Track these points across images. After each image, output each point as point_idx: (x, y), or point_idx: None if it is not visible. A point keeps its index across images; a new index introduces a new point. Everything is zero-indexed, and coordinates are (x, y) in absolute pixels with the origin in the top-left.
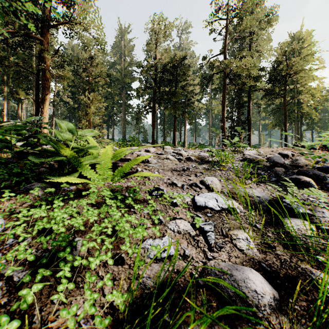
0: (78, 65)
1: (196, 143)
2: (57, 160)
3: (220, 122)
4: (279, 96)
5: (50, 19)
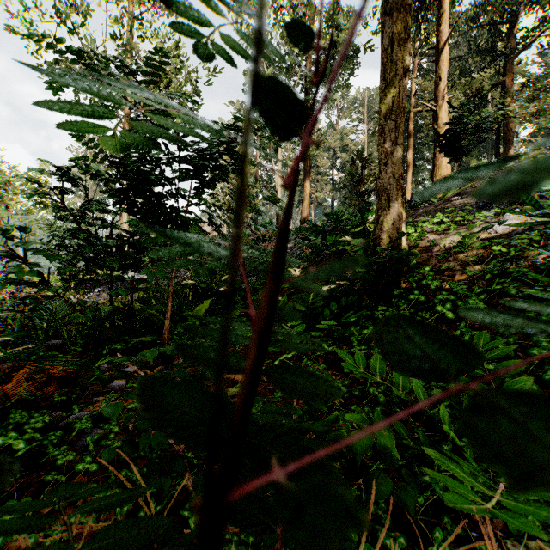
0: None
1: None
2: None
3: None
4: None
5: (513, 46)
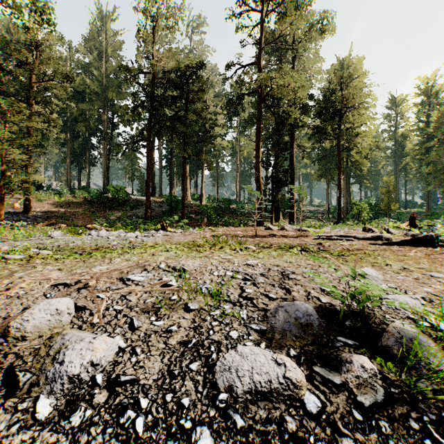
0: (4, 52)
1: (218, 197)
2: None
3: (252, 168)
4: (331, 138)
5: None
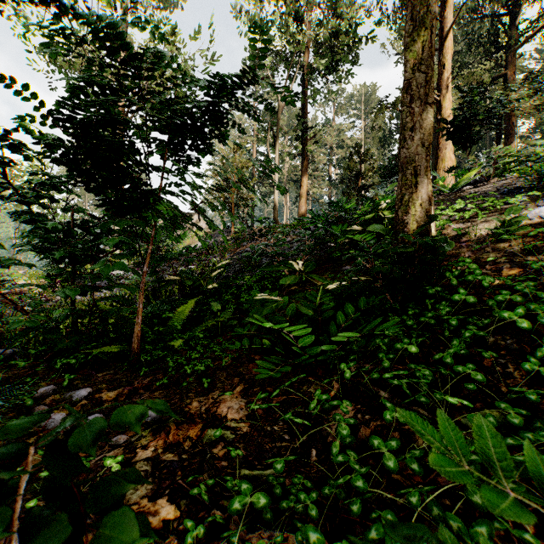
0: None
1: None
2: (536, 159)
3: None
4: None
5: (514, 38)
